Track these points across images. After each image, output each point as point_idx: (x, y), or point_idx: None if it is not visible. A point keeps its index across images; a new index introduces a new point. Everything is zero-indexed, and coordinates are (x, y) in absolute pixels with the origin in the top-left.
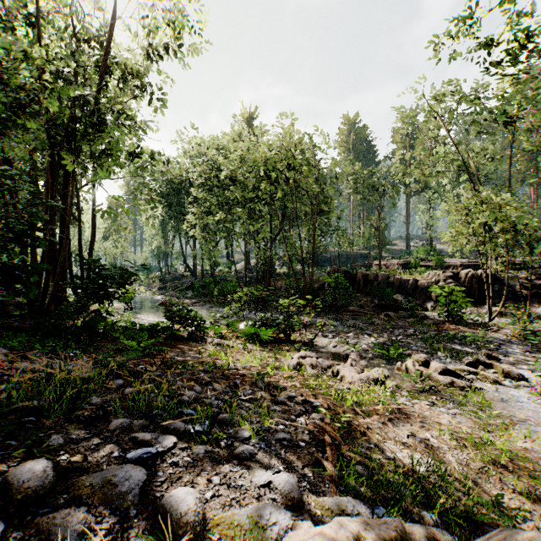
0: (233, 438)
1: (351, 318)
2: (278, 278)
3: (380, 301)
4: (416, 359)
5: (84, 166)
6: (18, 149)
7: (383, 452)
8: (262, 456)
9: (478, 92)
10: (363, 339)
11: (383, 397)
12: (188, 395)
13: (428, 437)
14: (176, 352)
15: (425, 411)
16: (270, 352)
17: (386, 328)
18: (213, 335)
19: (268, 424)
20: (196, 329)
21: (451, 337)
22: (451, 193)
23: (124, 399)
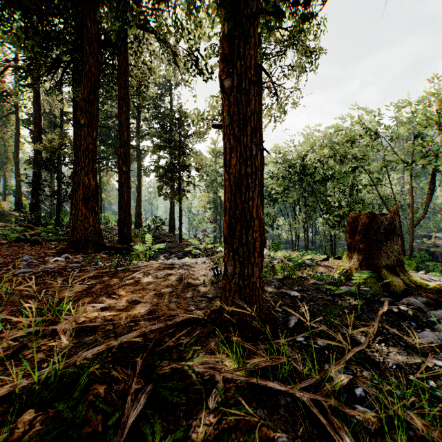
0: None
1: None
2: None
3: None
4: None
5: None
6: None
7: None
8: None
9: None
10: None
11: None
12: None
13: None
14: None
15: None
16: None
17: None
18: None
19: None
20: None
21: None
22: None
23: None
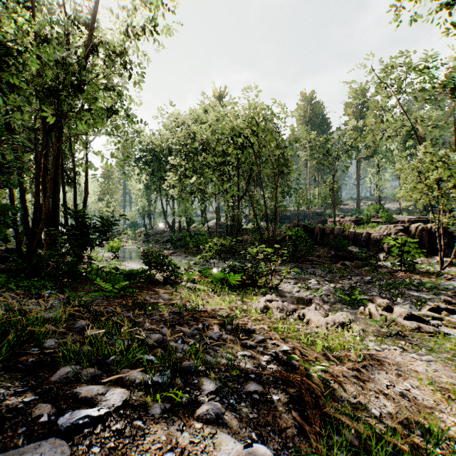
0: (197, 391)
1: (310, 266)
2: (244, 233)
3: (336, 252)
4: (378, 304)
5: (69, 124)
6: (0, 100)
7: (366, 408)
8: (230, 415)
9: (427, 62)
10: (324, 285)
11: (352, 342)
12: (152, 338)
13: (408, 387)
14: (150, 294)
15: (397, 357)
16: (238, 295)
17: (344, 275)
18: (187, 280)
19: (237, 373)
20: (171, 274)
21: (408, 284)
22: (404, 153)
23: (83, 342)
